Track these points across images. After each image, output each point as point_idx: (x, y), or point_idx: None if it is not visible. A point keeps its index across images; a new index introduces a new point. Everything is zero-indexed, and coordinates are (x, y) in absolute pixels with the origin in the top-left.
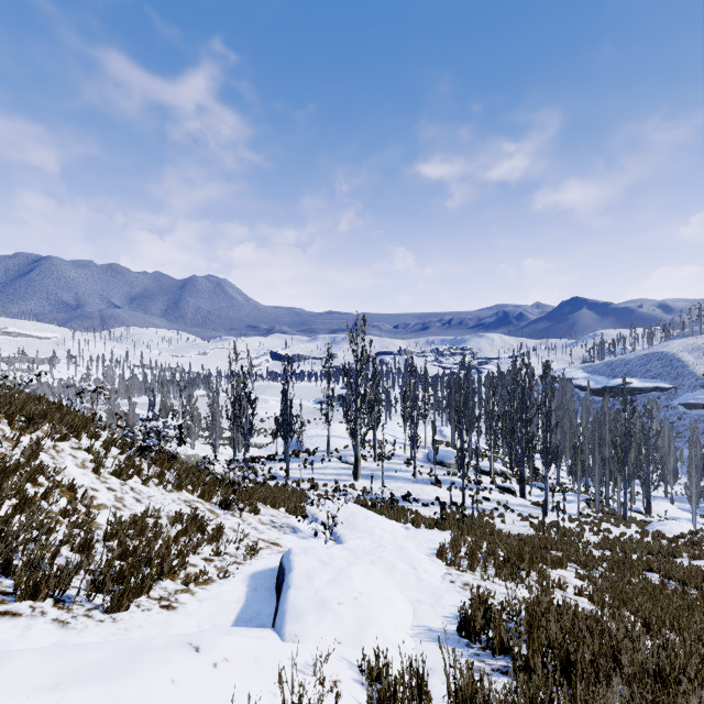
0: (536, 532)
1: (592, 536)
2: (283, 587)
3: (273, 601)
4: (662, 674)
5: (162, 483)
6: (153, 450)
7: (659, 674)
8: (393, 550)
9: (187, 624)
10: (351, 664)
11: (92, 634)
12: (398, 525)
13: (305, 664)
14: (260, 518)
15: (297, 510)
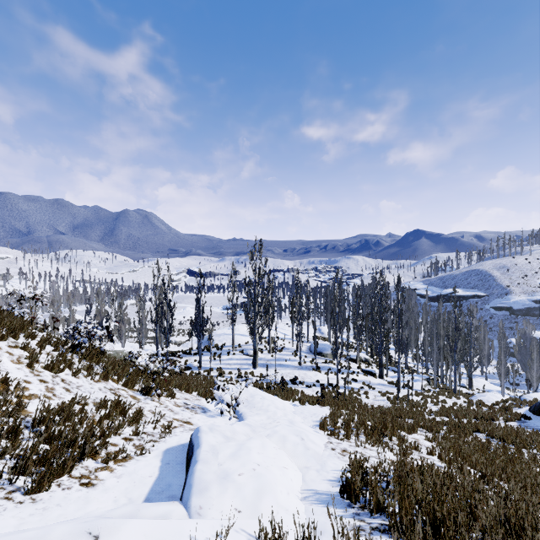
0: (392, 405)
1: (433, 406)
2: (191, 462)
3: (183, 473)
4: (509, 523)
5: (90, 375)
6: (84, 347)
7: (507, 523)
8: (285, 425)
9: (104, 499)
10: (249, 536)
11: (10, 516)
12: (288, 403)
13: None
14: (175, 401)
15: (207, 394)
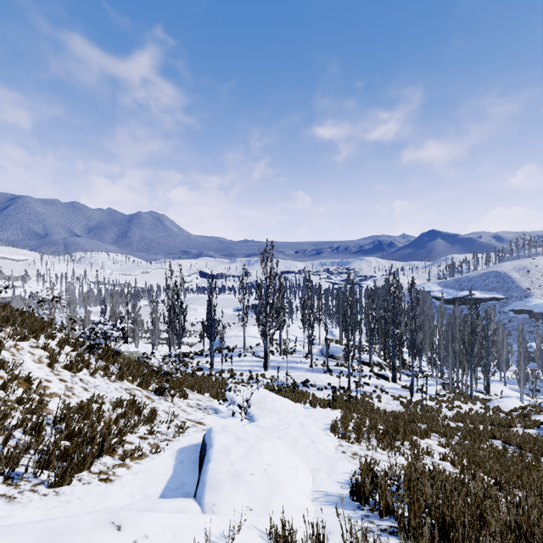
0: (405, 409)
1: (447, 411)
2: (204, 461)
3: (196, 472)
4: (520, 529)
5: (107, 375)
6: (100, 348)
7: (518, 530)
8: (295, 427)
9: (122, 494)
10: (260, 532)
11: (36, 507)
12: (299, 405)
13: (219, 536)
14: (188, 402)
15: (219, 395)
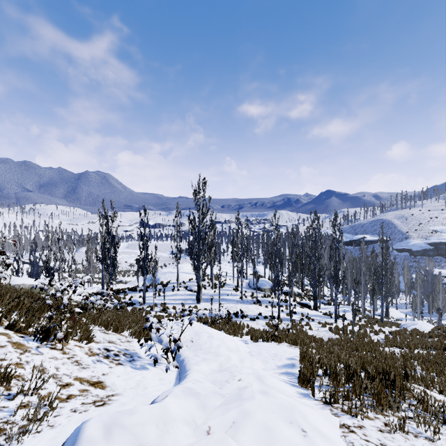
0: (340, 336)
1: (374, 336)
2: None
3: None
4: None
5: None
6: None
7: None
8: (258, 393)
9: None
10: None
11: None
12: (237, 339)
13: None
14: (91, 347)
15: (141, 333)
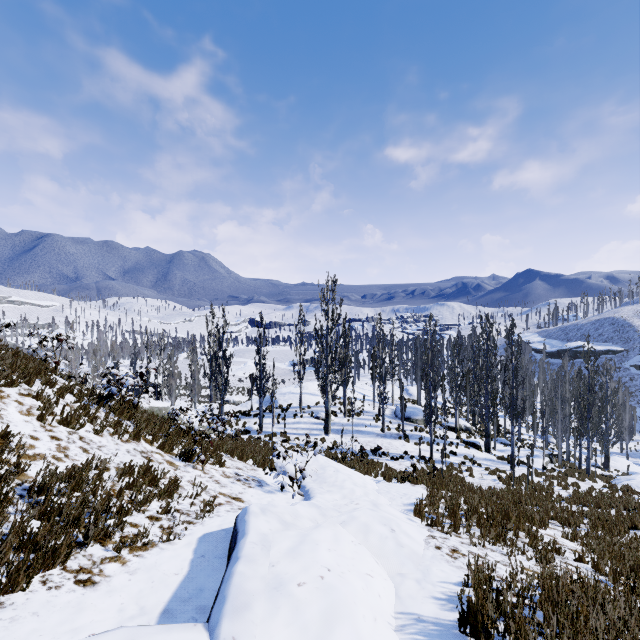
0: (506, 487)
1: (561, 490)
2: (231, 558)
3: (222, 572)
4: None
5: (118, 433)
6: (113, 399)
7: None
8: (366, 508)
9: (105, 606)
10: None
11: None
12: (369, 478)
13: None
14: (224, 471)
15: (265, 463)
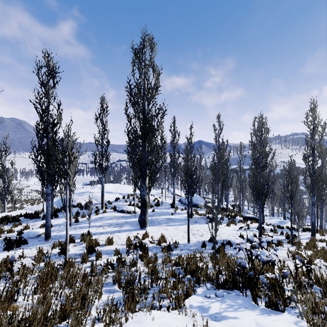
0: None
1: None
2: None
3: None
4: None
5: None
6: None
7: None
8: None
9: None
10: None
11: None
12: None
13: None
14: None
15: None
